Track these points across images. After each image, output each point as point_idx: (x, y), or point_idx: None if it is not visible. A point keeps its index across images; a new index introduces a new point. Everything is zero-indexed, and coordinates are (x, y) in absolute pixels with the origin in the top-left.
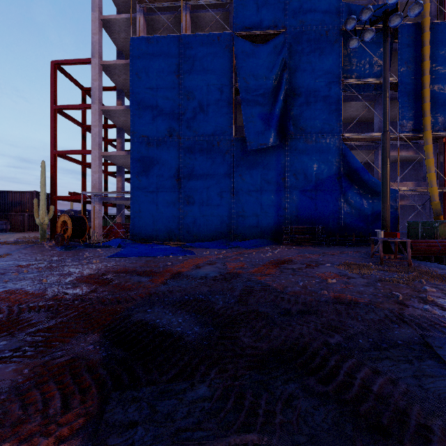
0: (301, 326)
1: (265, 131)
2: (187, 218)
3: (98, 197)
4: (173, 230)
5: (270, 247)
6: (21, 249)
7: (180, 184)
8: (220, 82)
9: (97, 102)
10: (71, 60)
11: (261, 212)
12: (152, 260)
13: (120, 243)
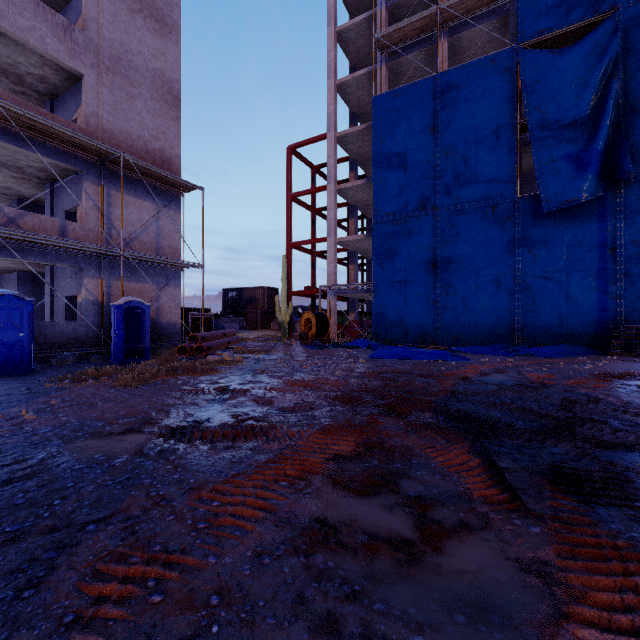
0: None
1: (575, 179)
2: (445, 314)
3: (334, 291)
4: (426, 329)
5: (587, 358)
6: (276, 347)
7: (435, 269)
8: (496, 122)
9: (333, 181)
10: (306, 141)
11: (568, 305)
12: (421, 364)
13: (367, 344)
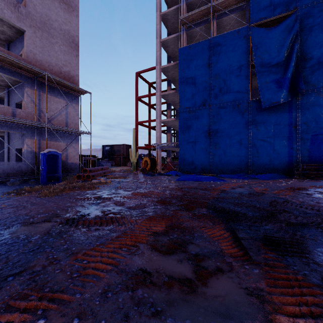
0: (316, 218)
1: (277, 92)
2: (215, 158)
3: (159, 146)
4: (205, 166)
5: (283, 180)
6: (129, 175)
7: (210, 136)
8: (239, 63)
9: (159, 90)
10: (145, 70)
11: (274, 154)
12: (202, 183)
13: (175, 173)
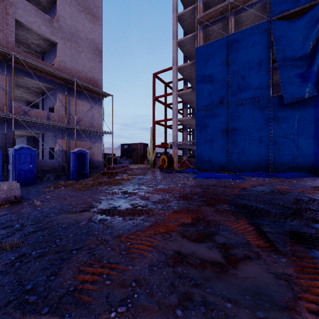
0: None
1: (301, 86)
2: (233, 156)
3: (176, 145)
4: (223, 164)
5: (308, 178)
6: (148, 172)
7: (228, 134)
8: (259, 58)
9: (175, 90)
10: (162, 71)
11: (297, 151)
12: (221, 181)
13: (193, 171)
